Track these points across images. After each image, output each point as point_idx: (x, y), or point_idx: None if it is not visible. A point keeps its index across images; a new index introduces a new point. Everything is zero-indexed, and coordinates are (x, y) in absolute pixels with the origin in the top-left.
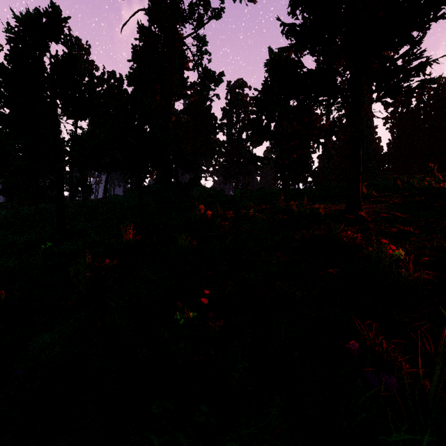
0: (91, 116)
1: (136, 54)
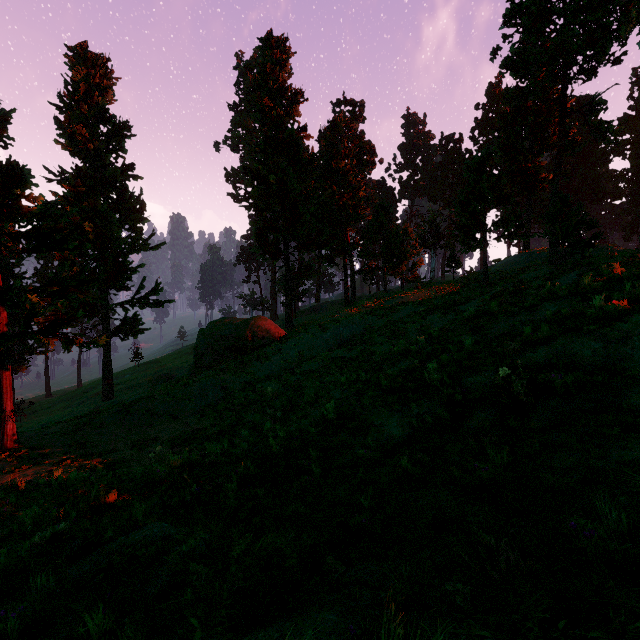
0: (502, 205)
1: (502, 122)
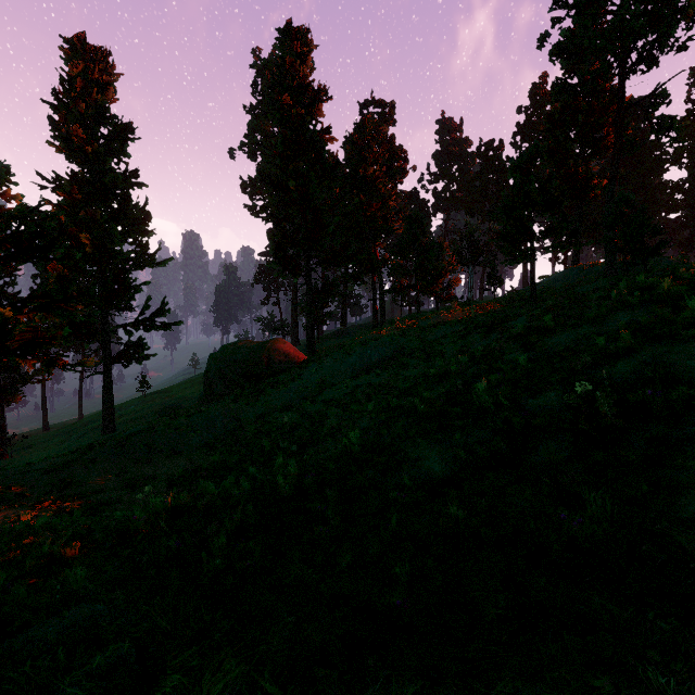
0: (552, 210)
1: (548, 122)
